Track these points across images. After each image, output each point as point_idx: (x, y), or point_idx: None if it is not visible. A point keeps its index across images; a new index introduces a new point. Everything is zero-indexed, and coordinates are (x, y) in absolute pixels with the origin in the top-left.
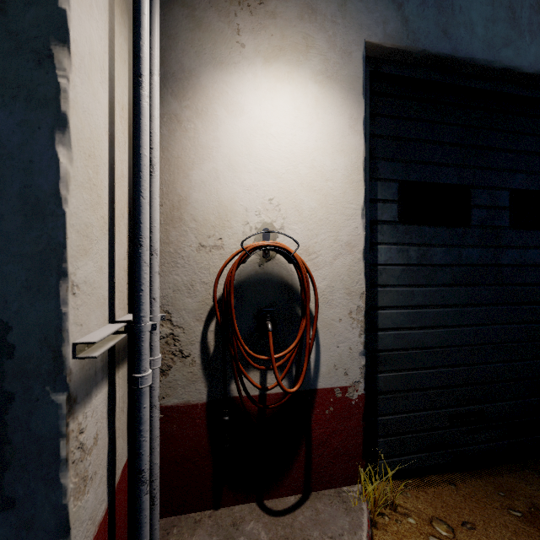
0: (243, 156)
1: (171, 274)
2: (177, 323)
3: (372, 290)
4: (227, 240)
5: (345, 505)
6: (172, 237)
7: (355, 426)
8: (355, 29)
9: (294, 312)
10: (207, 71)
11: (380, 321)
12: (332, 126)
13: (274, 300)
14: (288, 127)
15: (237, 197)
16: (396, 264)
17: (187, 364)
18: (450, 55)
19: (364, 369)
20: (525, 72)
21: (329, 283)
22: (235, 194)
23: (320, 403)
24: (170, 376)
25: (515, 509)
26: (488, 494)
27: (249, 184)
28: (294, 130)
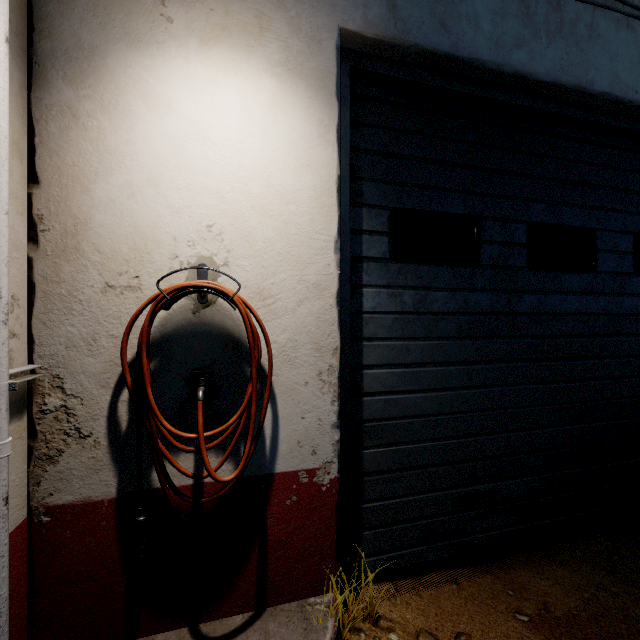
0: (170, 167)
1: (63, 325)
2: (72, 391)
3: (356, 345)
4: (147, 278)
5: (306, 624)
6: (65, 274)
7: (326, 519)
8: (326, 11)
9: (243, 374)
10: (117, 50)
11: (367, 383)
12: (295, 133)
13: (215, 359)
14: (234, 132)
15: (161, 222)
16: (386, 312)
17: (88, 446)
18: (450, 53)
19: (339, 446)
20: (541, 81)
21: (291, 335)
22: (159, 217)
23: (278, 492)
24: (62, 464)
25: (522, 612)
26: (495, 593)
27: (179, 205)
28: (243, 136)
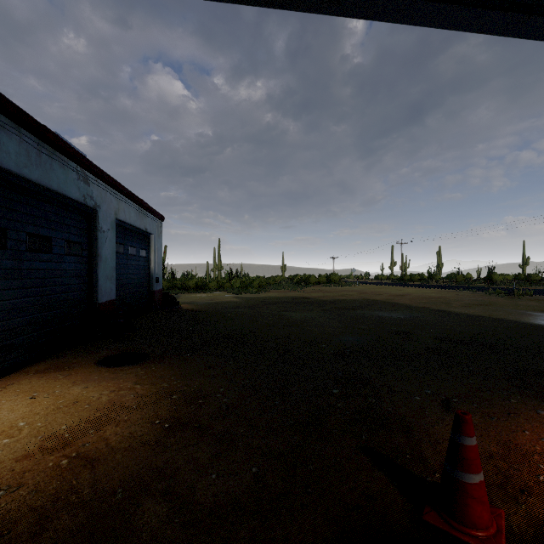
0: None
1: None
2: None
3: None
4: None
5: None
6: None
7: None
8: None
9: None
10: None
11: None
12: None
13: None
14: None
15: None
16: None
17: None
18: None
19: None
20: (34, 182)
21: None
22: None
23: None
24: None
25: (30, 374)
26: (18, 376)
27: None
28: None
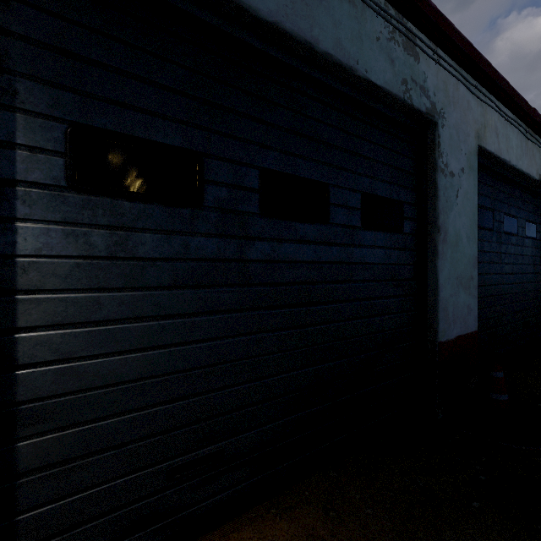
0: None
1: None
2: None
3: (2, 300)
4: None
5: None
6: None
7: None
8: None
9: None
10: None
11: (24, 351)
12: None
13: None
14: None
15: None
16: (61, 255)
17: None
18: None
19: None
20: (265, 20)
21: None
22: None
23: None
24: None
25: None
26: None
27: None
28: None
